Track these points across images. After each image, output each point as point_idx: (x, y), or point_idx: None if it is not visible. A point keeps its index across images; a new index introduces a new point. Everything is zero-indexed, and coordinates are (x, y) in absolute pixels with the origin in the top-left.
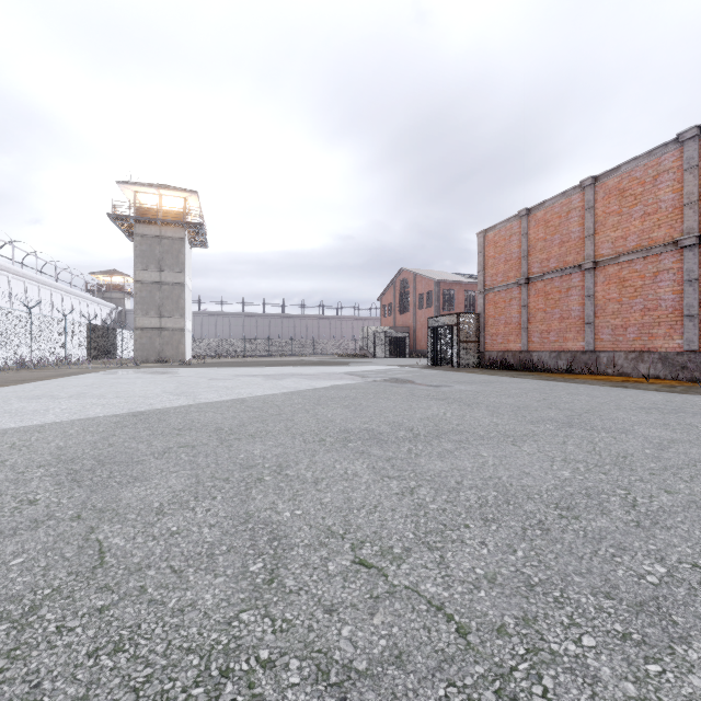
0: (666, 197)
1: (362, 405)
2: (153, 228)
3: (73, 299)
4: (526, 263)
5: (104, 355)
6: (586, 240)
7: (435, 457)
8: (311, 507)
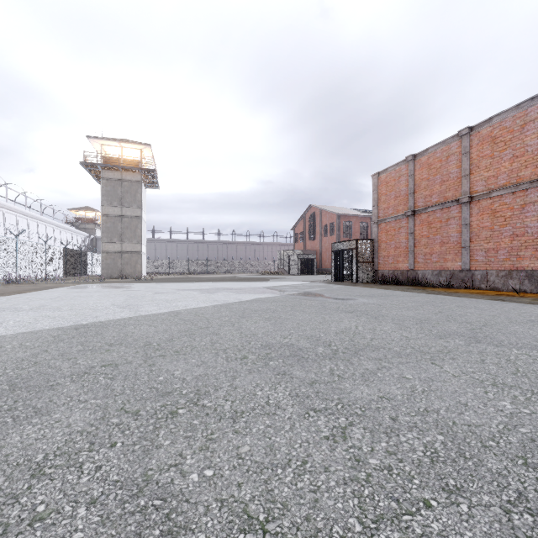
0: (532, 142)
1: (281, 318)
2: (116, 173)
3: (55, 229)
4: (412, 198)
5: (77, 272)
6: (463, 179)
7: (359, 380)
8: (225, 463)
